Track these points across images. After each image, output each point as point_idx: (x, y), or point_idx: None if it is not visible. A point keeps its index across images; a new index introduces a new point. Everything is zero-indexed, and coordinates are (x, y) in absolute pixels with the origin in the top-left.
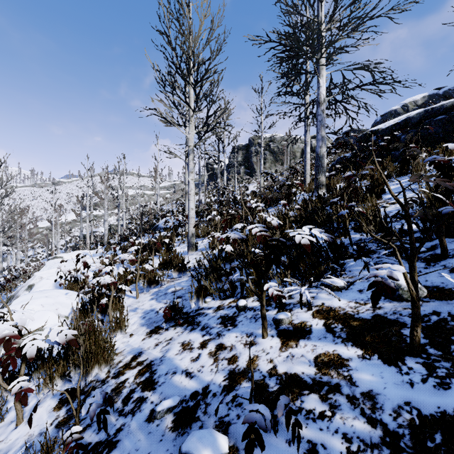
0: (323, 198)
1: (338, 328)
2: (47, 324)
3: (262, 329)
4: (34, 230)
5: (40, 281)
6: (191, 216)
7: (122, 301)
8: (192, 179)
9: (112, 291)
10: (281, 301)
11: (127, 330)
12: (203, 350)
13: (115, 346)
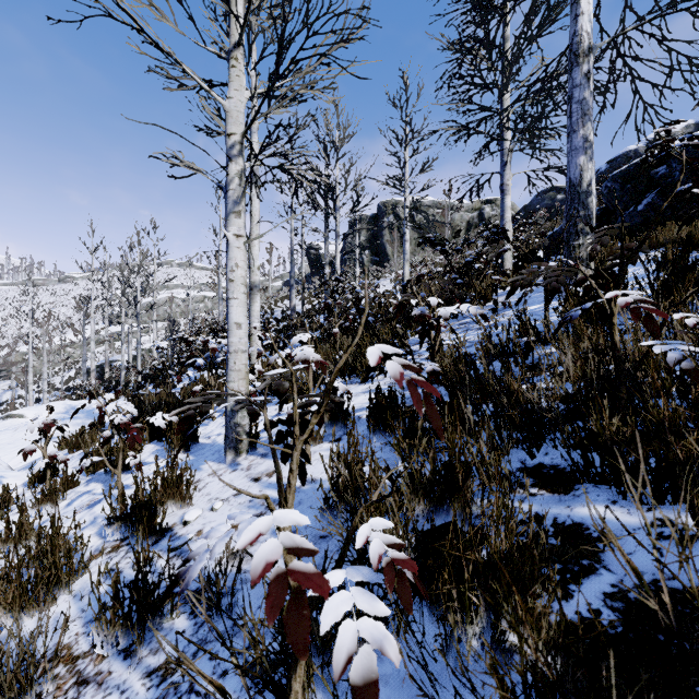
0: None
1: None
2: None
3: None
4: (12, 358)
5: None
6: (234, 348)
7: None
8: (238, 236)
9: None
10: None
11: None
12: None
13: None
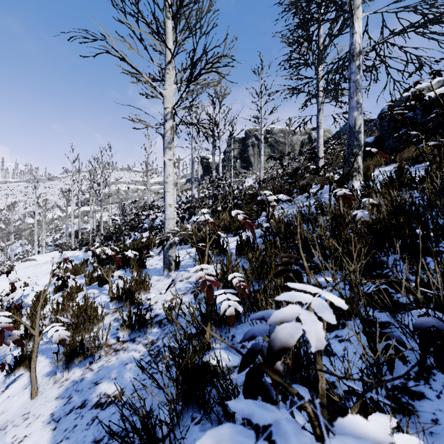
0: None
1: None
2: None
3: None
4: (22, 227)
5: None
6: (168, 217)
7: None
8: (170, 159)
9: None
10: None
11: None
12: None
13: None
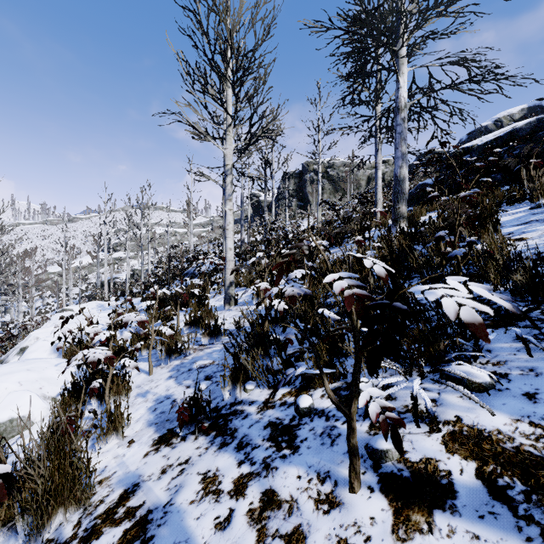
0: (418, 232)
1: (516, 491)
2: (22, 412)
3: (349, 474)
4: (43, 276)
5: (35, 344)
6: (228, 259)
7: (126, 382)
8: (230, 209)
9: (110, 367)
10: (396, 433)
11: (127, 431)
12: (239, 501)
13: (103, 463)
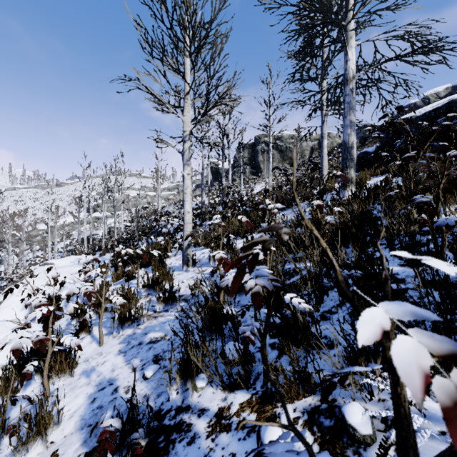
0: (388, 197)
1: None
2: None
3: None
4: (33, 233)
5: (8, 299)
6: (186, 221)
7: (70, 358)
8: (188, 174)
9: (48, 347)
10: None
11: (56, 432)
12: None
13: None
